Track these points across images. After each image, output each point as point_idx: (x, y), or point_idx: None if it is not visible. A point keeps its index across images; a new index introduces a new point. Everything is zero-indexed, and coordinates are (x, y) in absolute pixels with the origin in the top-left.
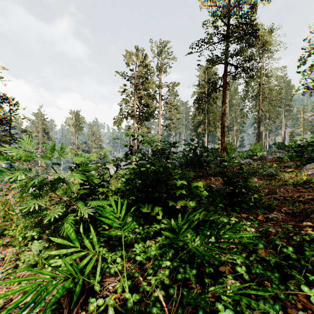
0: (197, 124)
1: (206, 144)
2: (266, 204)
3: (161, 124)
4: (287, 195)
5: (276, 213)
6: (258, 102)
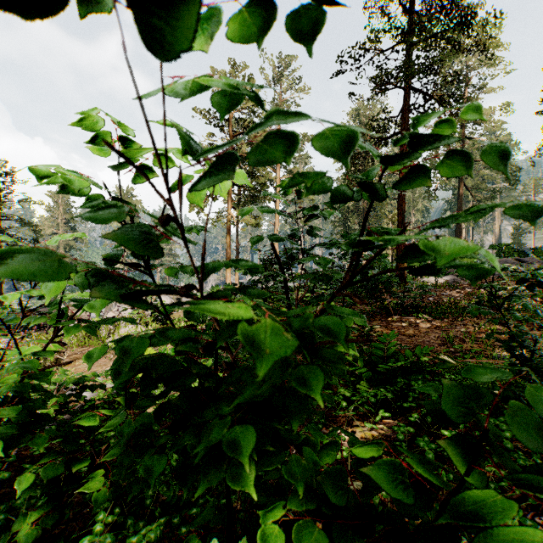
0: (346, 212)
1: None
2: None
3: None
4: None
5: None
6: None
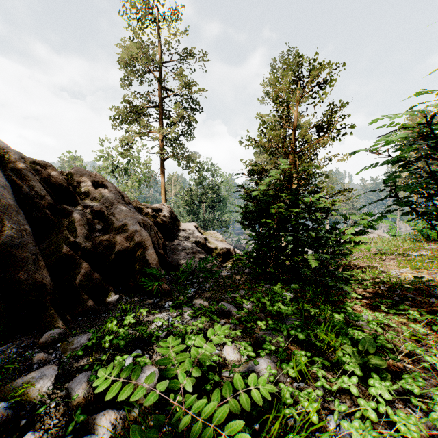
0: None
1: None
2: None
3: None
4: None
5: None
6: None
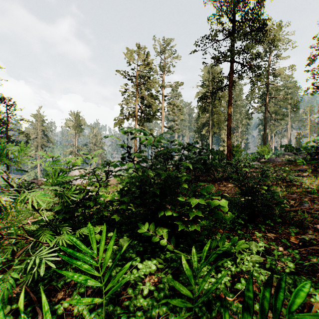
0: (201, 125)
1: (210, 147)
2: (296, 220)
3: (163, 125)
4: (318, 206)
5: (312, 233)
6: (264, 103)
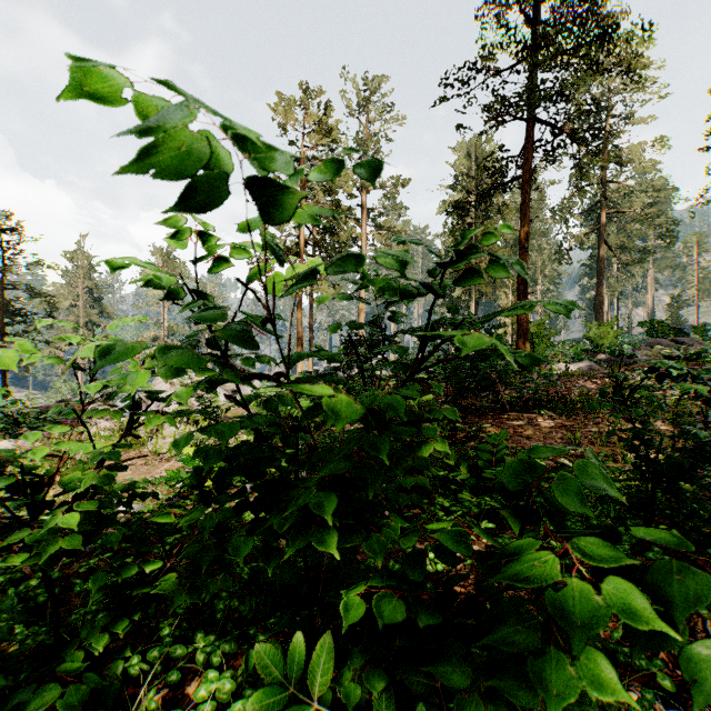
0: (452, 278)
1: None
2: None
3: None
4: None
5: None
6: (599, 226)
